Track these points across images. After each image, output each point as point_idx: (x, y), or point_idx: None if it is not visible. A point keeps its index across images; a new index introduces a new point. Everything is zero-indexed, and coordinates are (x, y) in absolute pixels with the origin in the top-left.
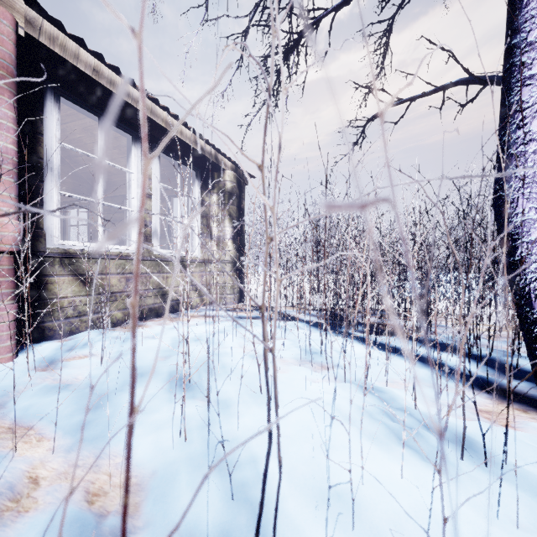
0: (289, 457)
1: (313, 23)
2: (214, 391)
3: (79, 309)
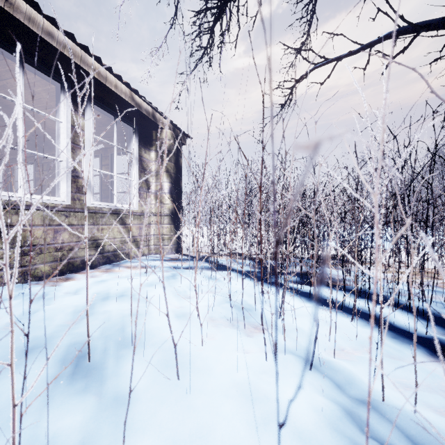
0: None
1: None
2: (116, 378)
3: None
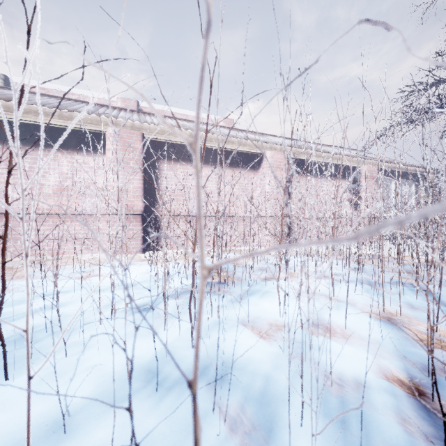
0: None
1: None
2: None
3: None
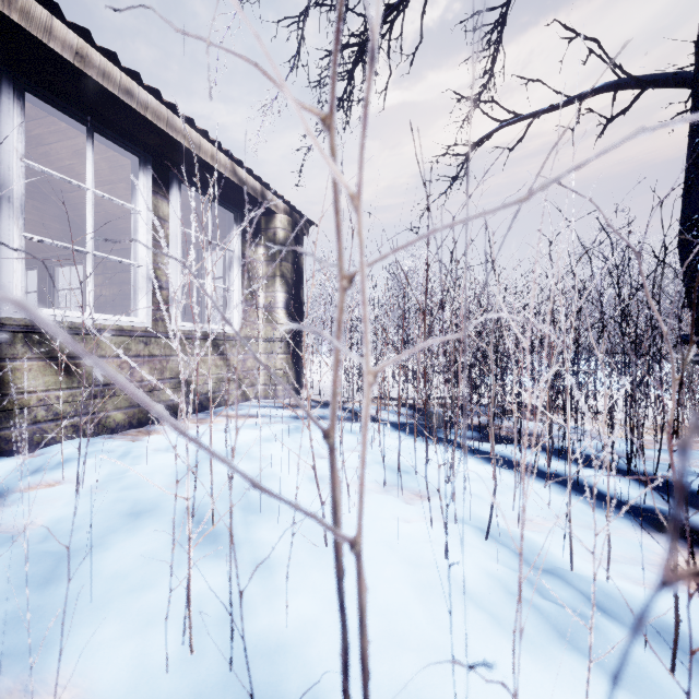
0: (376, 686)
1: (399, 3)
2: (251, 544)
3: (55, 409)
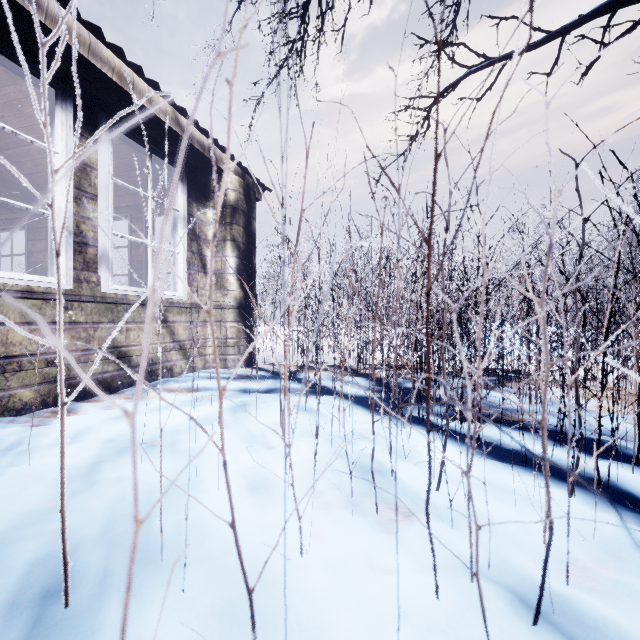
0: None
1: None
2: None
3: None
